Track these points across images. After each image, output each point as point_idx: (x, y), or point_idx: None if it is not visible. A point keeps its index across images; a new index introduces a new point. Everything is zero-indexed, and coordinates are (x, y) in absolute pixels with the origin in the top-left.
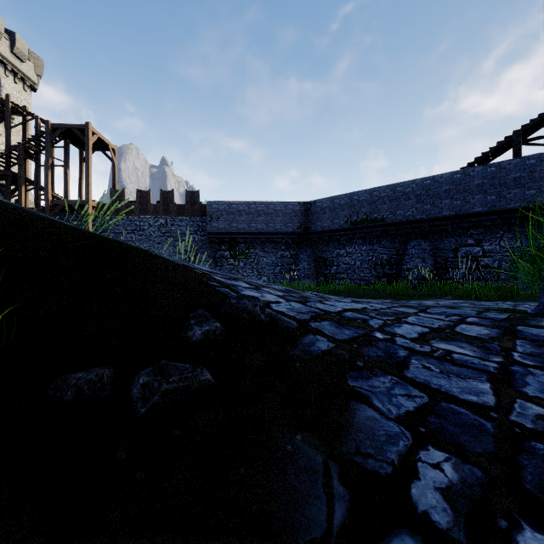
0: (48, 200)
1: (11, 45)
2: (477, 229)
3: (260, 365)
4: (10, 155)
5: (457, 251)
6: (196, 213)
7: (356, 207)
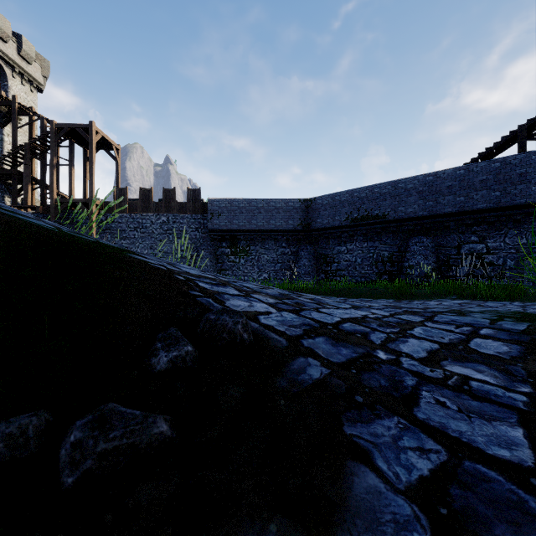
0: (53, 198)
1: (18, 47)
2: (481, 225)
3: (235, 404)
4: (17, 154)
5: (460, 248)
6: (198, 211)
7: (357, 204)
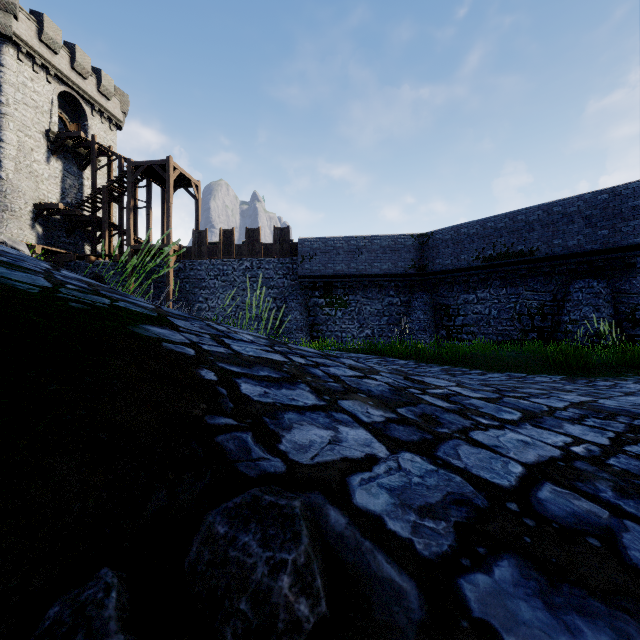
0: (130, 245)
1: (98, 83)
2: None
3: None
4: (96, 199)
5: None
6: (286, 254)
7: (491, 238)
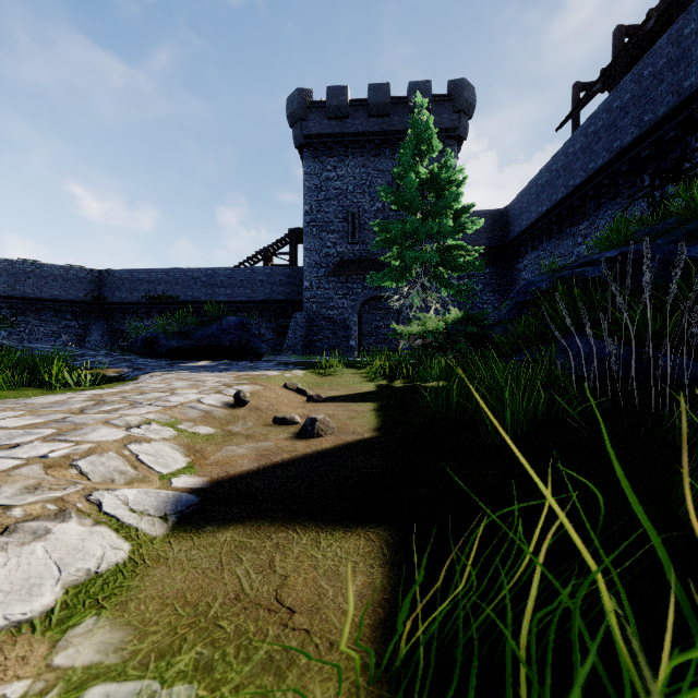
0: None
1: None
2: (243, 312)
3: None
4: None
5: None
6: None
7: (153, 284)
